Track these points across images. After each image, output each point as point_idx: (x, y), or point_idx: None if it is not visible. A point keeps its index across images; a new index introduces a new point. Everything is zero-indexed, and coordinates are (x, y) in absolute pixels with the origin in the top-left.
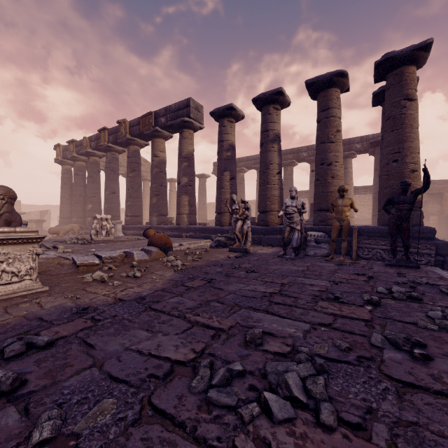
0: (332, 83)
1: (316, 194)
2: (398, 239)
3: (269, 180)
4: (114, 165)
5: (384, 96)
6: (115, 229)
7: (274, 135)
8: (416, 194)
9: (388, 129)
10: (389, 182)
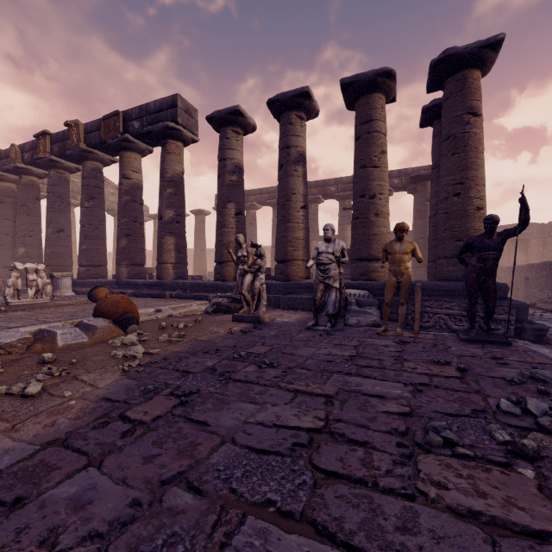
0: (375, 86)
1: (354, 238)
2: (466, 300)
3: (291, 217)
4: (62, 189)
5: (437, 112)
6: (60, 285)
7: (298, 154)
8: (505, 237)
9: (447, 152)
10: (449, 222)
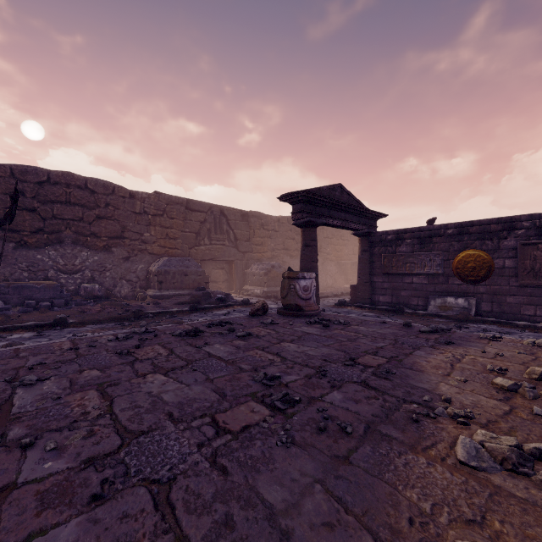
0: None
1: None
2: None
3: None
4: None
5: None
6: None
7: None
8: None
9: None
10: None
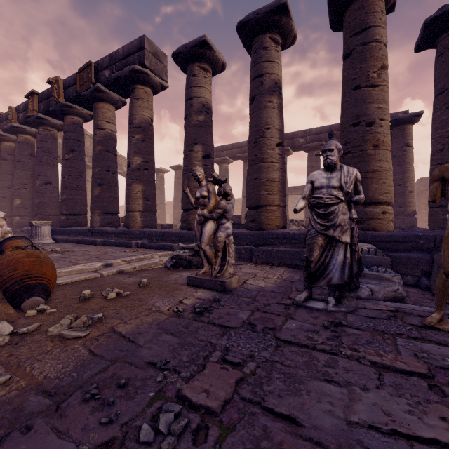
0: None
1: None
2: None
3: (265, 156)
4: (49, 145)
5: (446, 23)
6: (38, 233)
7: (273, 82)
8: None
9: None
10: None
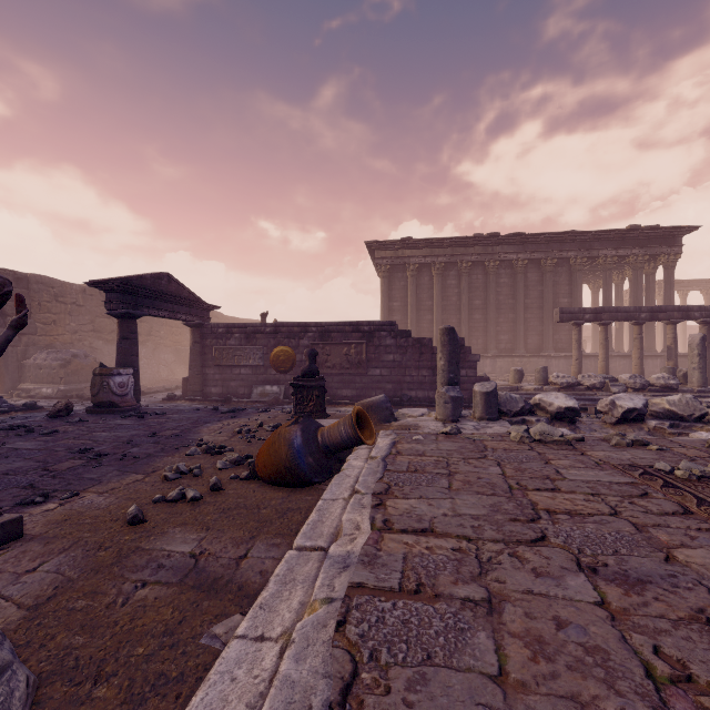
0: None
1: None
2: None
3: None
4: None
5: None
6: None
7: None
8: None
9: None
10: None
